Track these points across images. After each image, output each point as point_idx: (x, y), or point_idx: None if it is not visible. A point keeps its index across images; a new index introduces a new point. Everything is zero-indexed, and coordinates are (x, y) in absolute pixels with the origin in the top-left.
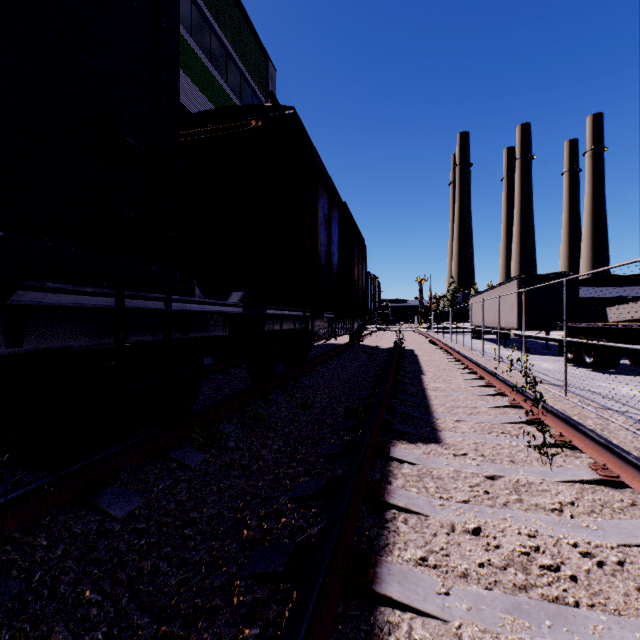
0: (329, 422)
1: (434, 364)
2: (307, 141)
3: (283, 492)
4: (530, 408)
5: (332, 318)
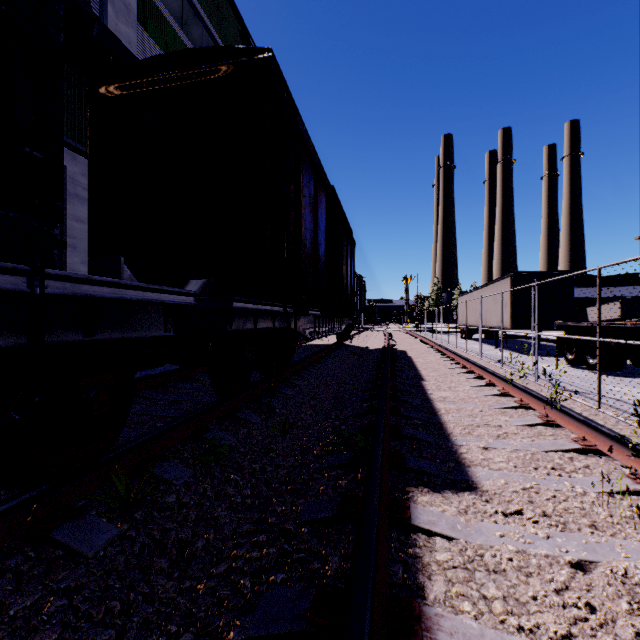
0: (316, 452)
1: (432, 367)
2: (289, 96)
3: (237, 613)
4: (573, 428)
5: (319, 316)
